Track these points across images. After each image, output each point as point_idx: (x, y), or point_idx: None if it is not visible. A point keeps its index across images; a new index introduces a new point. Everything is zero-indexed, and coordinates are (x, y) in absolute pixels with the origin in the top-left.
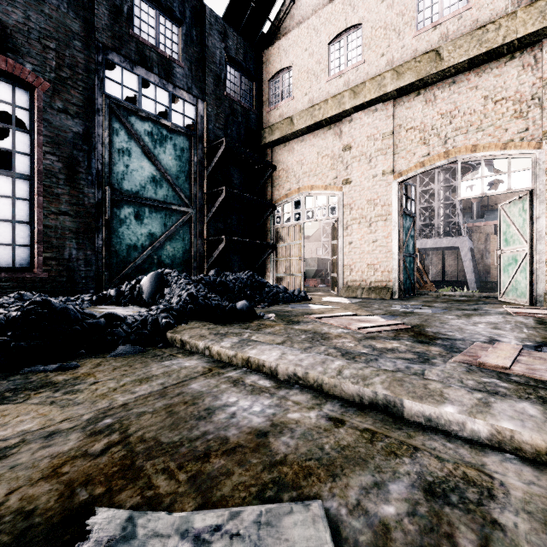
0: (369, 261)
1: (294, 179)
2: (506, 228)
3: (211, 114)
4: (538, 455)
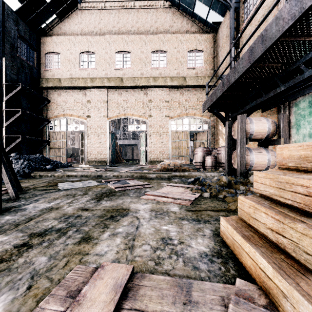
0: (98, 150)
1: (61, 109)
2: (142, 141)
3: (8, 65)
4: (117, 176)
